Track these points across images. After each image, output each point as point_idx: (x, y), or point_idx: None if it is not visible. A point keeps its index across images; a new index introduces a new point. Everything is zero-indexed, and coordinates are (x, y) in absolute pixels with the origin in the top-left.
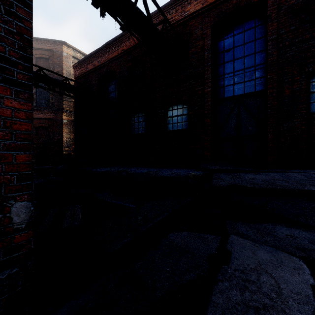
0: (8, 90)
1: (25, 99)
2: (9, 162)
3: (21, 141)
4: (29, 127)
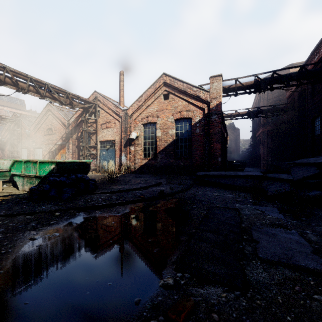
0: (218, 144)
1: (220, 144)
2: (218, 153)
3: (219, 150)
4: (220, 148)
